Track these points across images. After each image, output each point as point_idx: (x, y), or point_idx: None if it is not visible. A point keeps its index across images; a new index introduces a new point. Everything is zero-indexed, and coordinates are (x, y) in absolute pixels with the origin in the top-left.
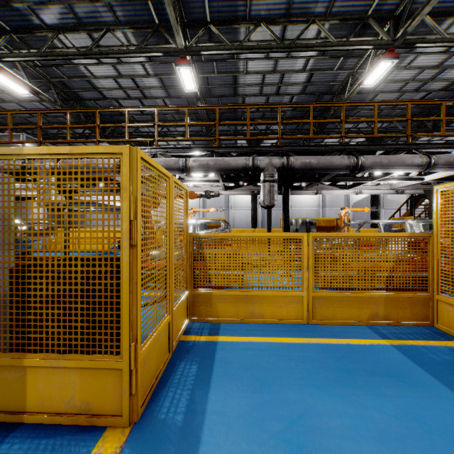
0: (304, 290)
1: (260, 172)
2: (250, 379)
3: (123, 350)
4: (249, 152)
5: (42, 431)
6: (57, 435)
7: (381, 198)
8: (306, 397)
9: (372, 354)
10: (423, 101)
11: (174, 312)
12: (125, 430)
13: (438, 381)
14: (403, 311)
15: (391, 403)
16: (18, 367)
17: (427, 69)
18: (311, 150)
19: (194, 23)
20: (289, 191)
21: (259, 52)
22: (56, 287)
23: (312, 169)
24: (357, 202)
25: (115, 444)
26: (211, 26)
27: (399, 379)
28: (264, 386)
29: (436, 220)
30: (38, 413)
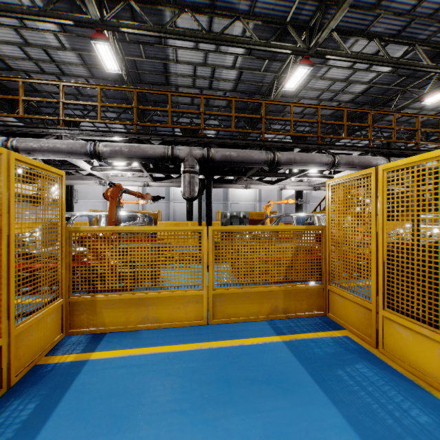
0: (204, 288)
1: (181, 163)
2: (102, 414)
3: None
4: (170, 140)
5: None
6: None
7: (308, 194)
8: (163, 431)
9: (260, 355)
10: (331, 106)
11: (19, 331)
12: None
13: (315, 381)
14: (300, 303)
15: (259, 422)
16: None
17: (338, 81)
18: (233, 144)
19: None
20: (211, 183)
21: (185, 40)
22: None
23: (232, 162)
24: (288, 197)
25: None
26: (131, 3)
27: (278, 384)
28: (116, 422)
29: (329, 213)
30: None
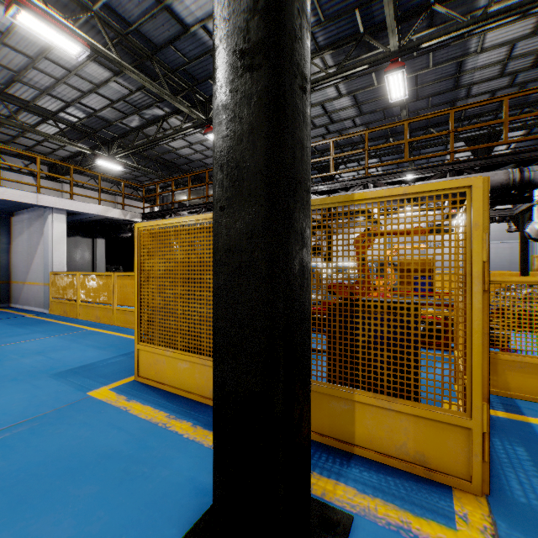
0: None
1: (532, 189)
2: None
3: (472, 407)
4: (507, 162)
5: (379, 468)
6: (399, 477)
7: None
8: None
9: None
10: None
11: None
12: (480, 500)
13: None
14: None
15: None
16: (345, 400)
17: None
18: None
19: (410, 13)
20: None
21: (519, 14)
22: (385, 329)
23: None
24: None
25: (479, 511)
26: (435, 7)
27: None
28: None
29: None
30: (366, 449)
